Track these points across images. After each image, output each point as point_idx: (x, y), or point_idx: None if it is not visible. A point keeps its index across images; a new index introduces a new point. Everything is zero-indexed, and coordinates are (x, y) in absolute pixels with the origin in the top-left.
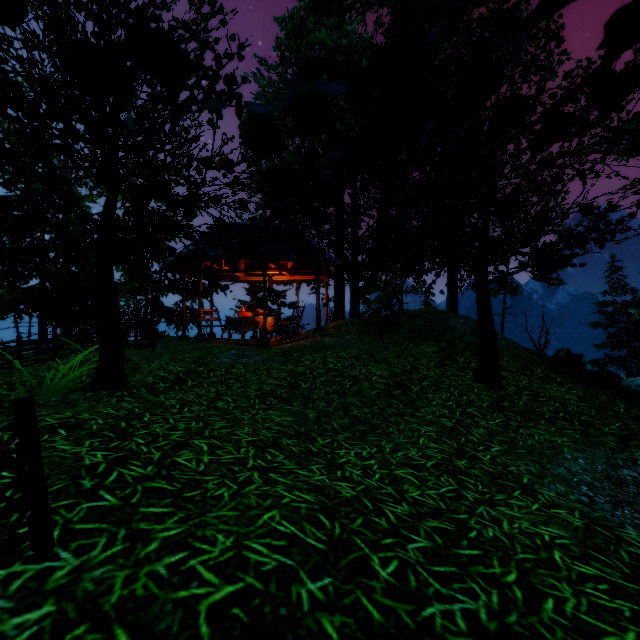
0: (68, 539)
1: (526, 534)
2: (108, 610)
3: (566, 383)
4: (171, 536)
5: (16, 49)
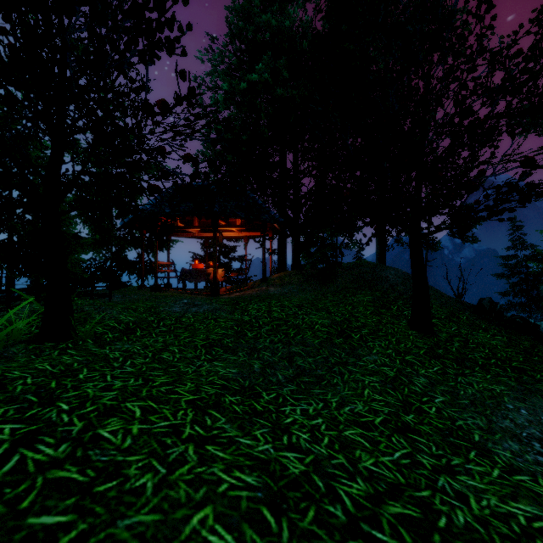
0: None
1: (499, 516)
2: None
3: (490, 329)
4: None
5: None
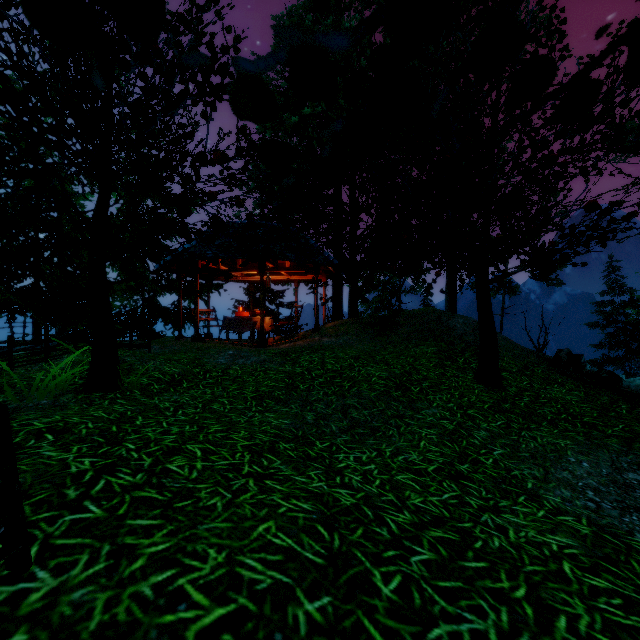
0: (47, 556)
1: (533, 544)
2: (86, 639)
3: (567, 384)
4: (159, 551)
5: (5, 41)
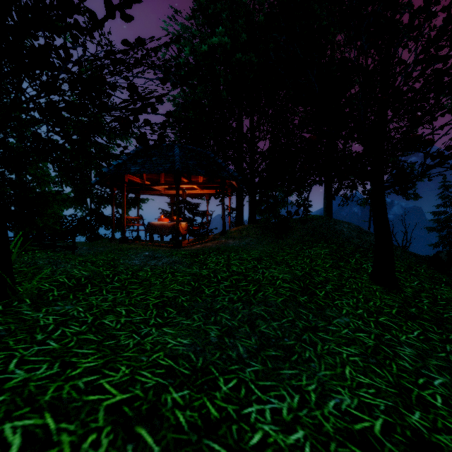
0: None
1: None
2: None
3: None
4: None
5: None
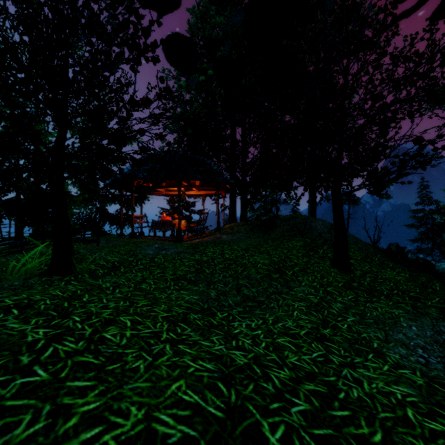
0: None
1: (383, 393)
2: None
3: (396, 268)
4: (90, 410)
5: None
